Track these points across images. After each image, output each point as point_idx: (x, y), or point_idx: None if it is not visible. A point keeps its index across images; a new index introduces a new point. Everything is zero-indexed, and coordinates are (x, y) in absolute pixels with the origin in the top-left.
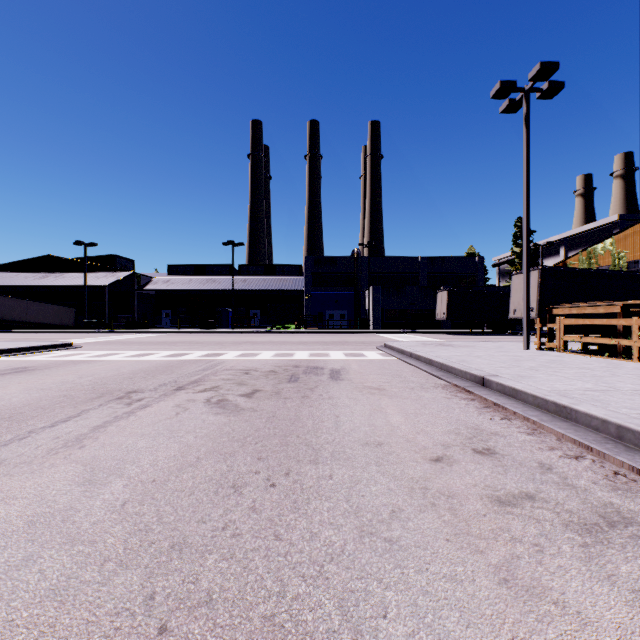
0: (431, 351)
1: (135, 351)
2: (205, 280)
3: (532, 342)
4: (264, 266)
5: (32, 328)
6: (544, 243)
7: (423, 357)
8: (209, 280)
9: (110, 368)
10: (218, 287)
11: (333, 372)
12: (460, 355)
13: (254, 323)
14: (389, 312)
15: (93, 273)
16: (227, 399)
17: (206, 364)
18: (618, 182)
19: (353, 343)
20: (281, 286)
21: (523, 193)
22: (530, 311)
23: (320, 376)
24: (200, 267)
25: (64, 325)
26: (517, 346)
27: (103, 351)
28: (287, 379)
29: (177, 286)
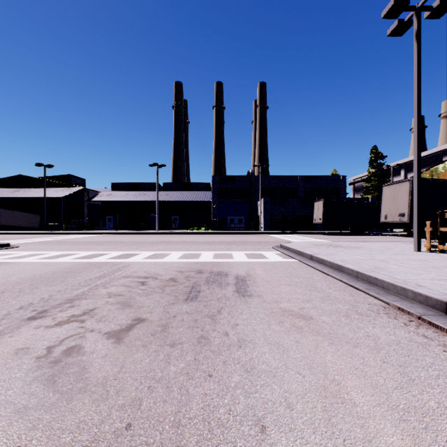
0: (330, 253)
1: (59, 251)
2: (138, 194)
3: (407, 243)
4: (182, 183)
5: (8, 229)
6: (395, 165)
7: (328, 261)
8: (141, 194)
9: (3, 274)
10: (147, 199)
11: (238, 281)
12: (364, 259)
13: (174, 226)
14: (276, 217)
15: (53, 188)
16: (81, 347)
17: (109, 268)
18: (445, 121)
19: (251, 243)
20: (194, 198)
21: (414, 105)
22: (402, 216)
23: (224, 288)
24: (135, 184)
25: (31, 227)
26: (402, 247)
27: (30, 251)
28: (185, 294)
29: (117, 198)
